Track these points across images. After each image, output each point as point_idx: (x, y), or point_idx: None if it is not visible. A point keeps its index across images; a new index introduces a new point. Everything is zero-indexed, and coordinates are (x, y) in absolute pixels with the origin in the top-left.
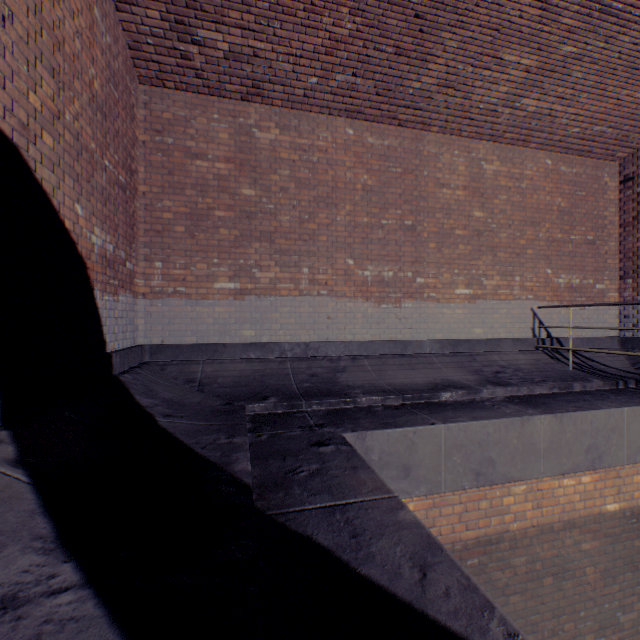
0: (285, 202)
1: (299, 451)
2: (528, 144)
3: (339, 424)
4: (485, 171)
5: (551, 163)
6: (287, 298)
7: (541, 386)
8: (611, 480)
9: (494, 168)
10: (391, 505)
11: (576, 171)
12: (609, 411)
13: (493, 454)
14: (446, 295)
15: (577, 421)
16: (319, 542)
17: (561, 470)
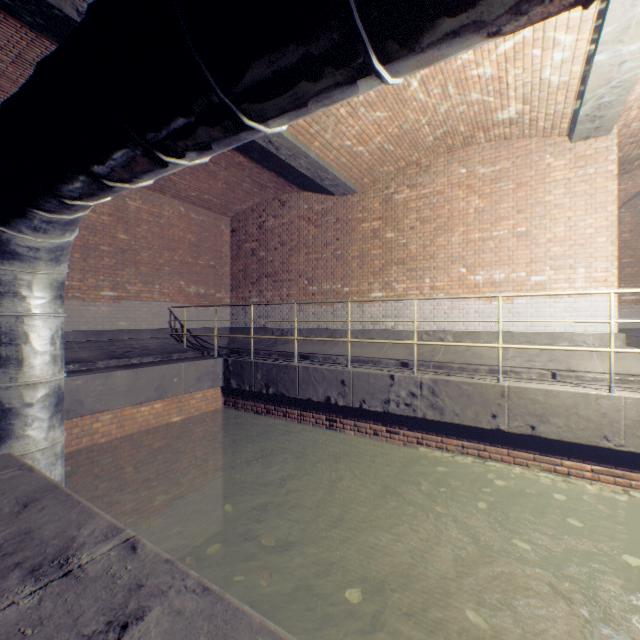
0: None
1: None
2: (166, 194)
3: None
4: (130, 206)
5: (185, 210)
6: None
7: (149, 357)
8: (177, 404)
9: (138, 205)
10: None
11: (203, 219)
12: (173, 365)
13: (83, 397)
14: (93, 296)
15: (150, 372)
16: None
17: (138, 402)
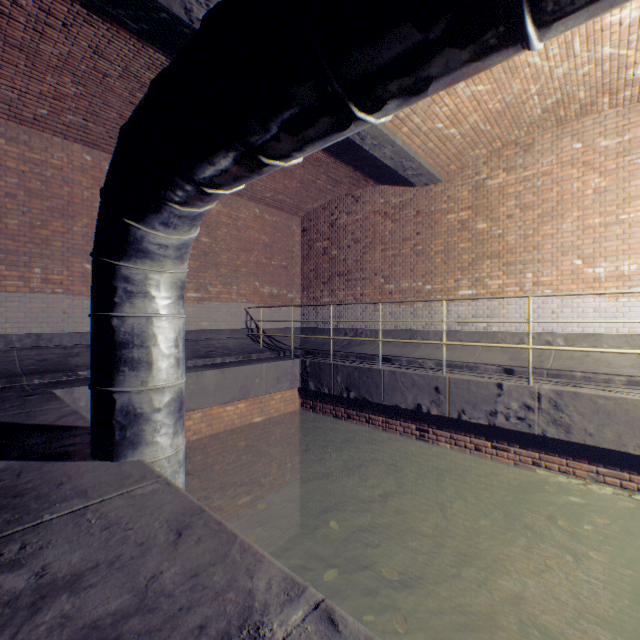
0: (14, 207)
1: (8, 400)
2: (242, 197)
3: (55, 387)
4: (211, 210)
5: (259, 212)
6: (16, 294)
7: (231, 357)
8: (258, 405)
9: (218, 209)
10: (63, 407)
11: (276, 220)
12: (255, 366)
13: None
14: None
15: (235, 372)
16: (4, 421)
17: (224, 401)
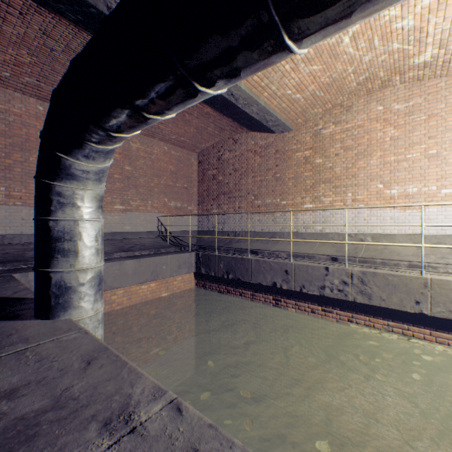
0: None
1: None
2: (155, 138)
3: (14, 272)
4: (132, 147)
5: (167, 149)
6: None
7: (146, 251)
8: (165, 284)
9: (138, 146)
10: (18, 285)
11: (179, 154)
12: (162, 257)
13: (106, 278)
14: (109, 209)
15: (148, 261)
16: None
17: (140, 282)
